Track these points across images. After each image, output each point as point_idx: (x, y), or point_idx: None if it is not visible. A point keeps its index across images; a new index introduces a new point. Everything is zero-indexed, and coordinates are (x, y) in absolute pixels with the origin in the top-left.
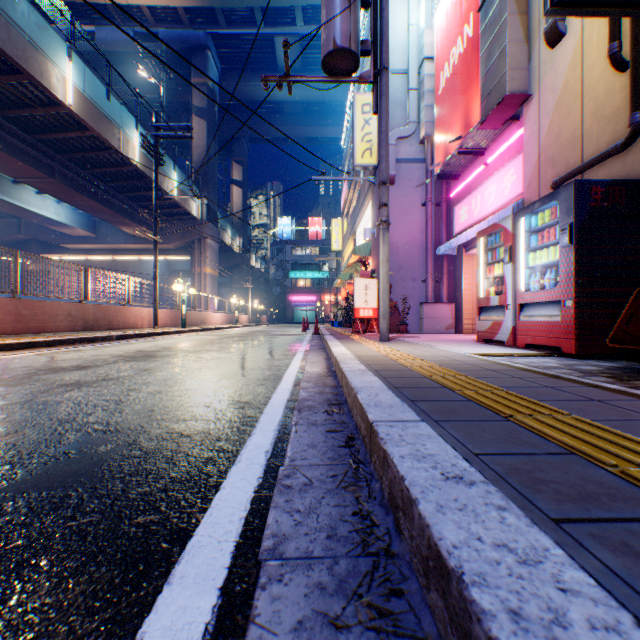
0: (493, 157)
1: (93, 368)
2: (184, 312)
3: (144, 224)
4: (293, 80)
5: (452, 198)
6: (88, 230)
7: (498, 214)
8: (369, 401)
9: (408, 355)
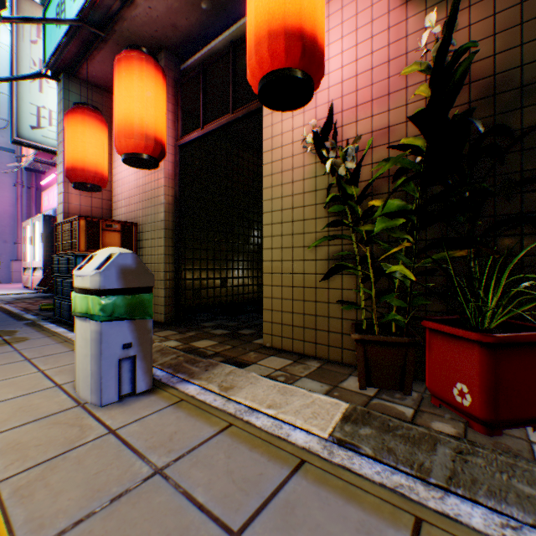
0: None
1: None
2: None
3: None
4: None
5: (44, 186)
6: None
7: (50, 211)
8: None
9: None
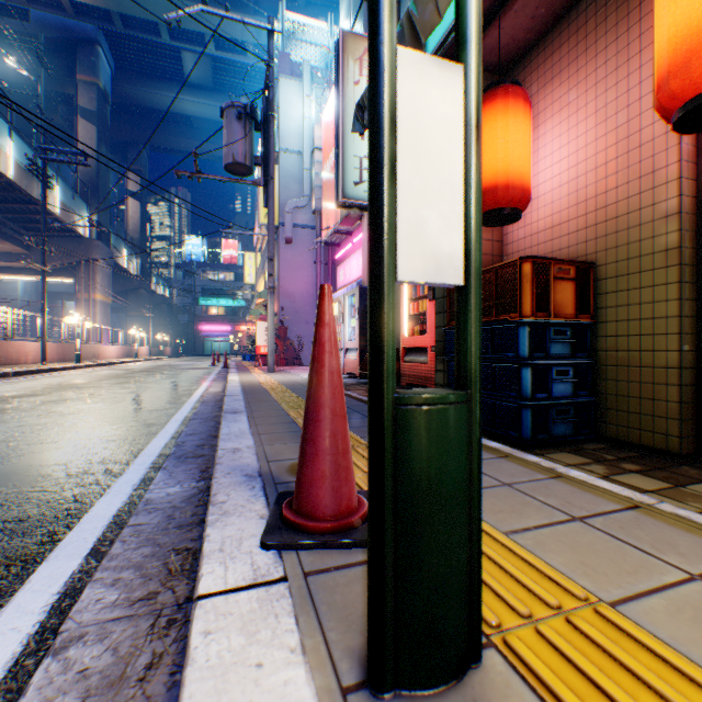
0: (356, 240)
1: (46, 395)
2: (79, 346)
3: (11, 239)
4: (202, 177)
5: (337, 260)
6: None
7: (352, 285)
8: (230, 393)
9: (272, 379)
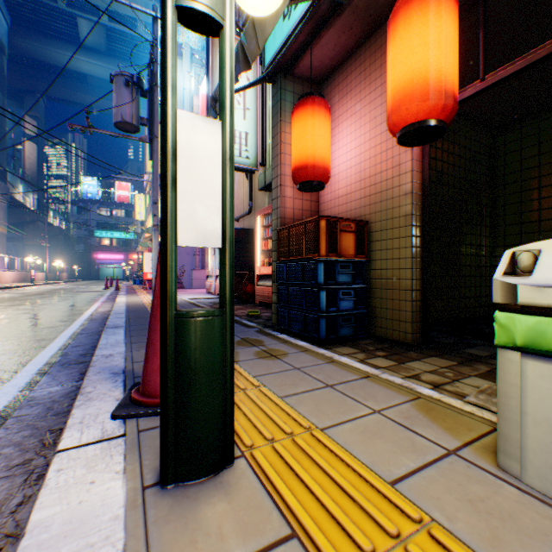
0: None
1: None
2: None
3: None
4: (94, 131)
5: None
6: None
7: None
8: (115, 312)
9: None
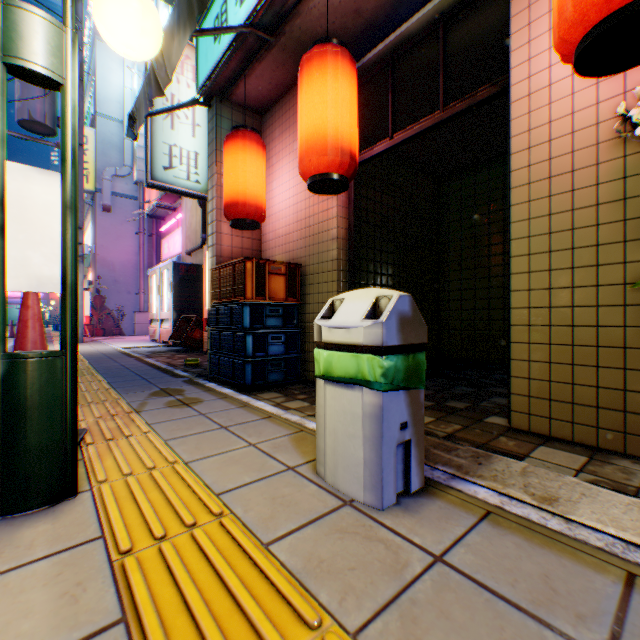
0: (180, 216)
1: None
2: None
3: None
4: None
5: (163, 233)
6: None
7: (173, 259)
8: None
9: None
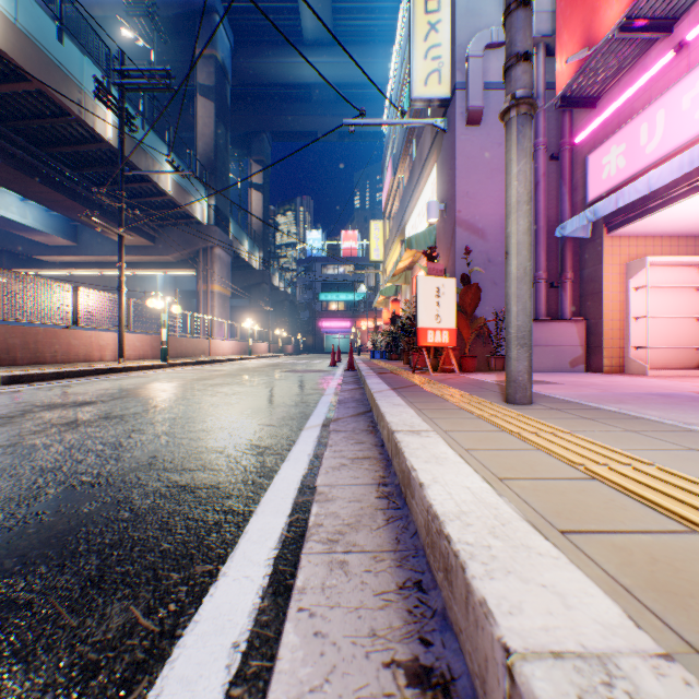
0: None
1: None
2: (164, 338)
3: (134, 229)
4: None
5: (579, 144)
6: (66, 237)
7: None
8: None
9: None
